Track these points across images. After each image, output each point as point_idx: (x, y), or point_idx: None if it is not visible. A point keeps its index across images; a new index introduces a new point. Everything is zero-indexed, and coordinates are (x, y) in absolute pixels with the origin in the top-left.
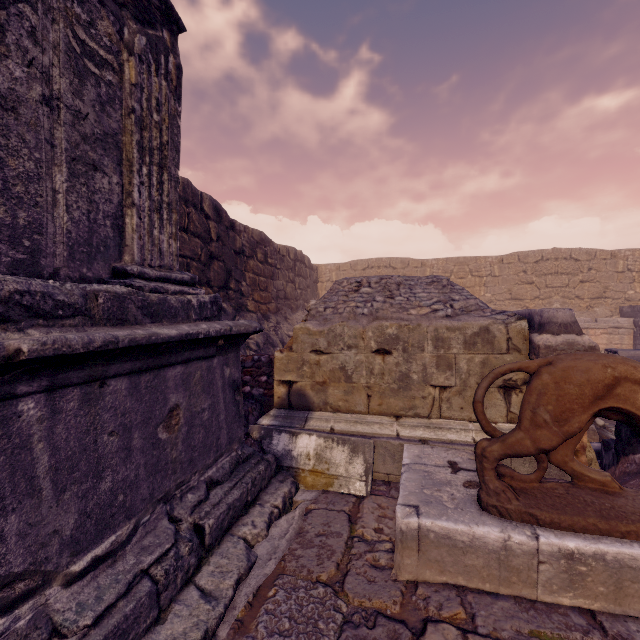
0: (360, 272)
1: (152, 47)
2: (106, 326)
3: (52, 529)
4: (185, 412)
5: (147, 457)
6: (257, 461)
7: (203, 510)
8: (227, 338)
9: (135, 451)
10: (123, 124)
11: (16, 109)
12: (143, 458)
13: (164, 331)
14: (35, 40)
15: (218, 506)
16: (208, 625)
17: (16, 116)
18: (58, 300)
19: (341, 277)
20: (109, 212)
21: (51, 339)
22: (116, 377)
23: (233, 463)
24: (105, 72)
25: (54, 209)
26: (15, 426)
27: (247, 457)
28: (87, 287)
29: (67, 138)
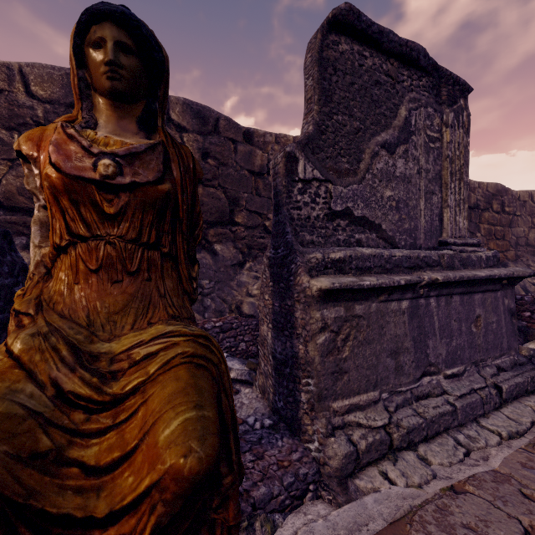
0: None
1: (455, 115)
2: (447, 270)
3: (439, 352)
4: (483, 320)
5: (467, 338)
6: (532, 368)
7: (498, 379)
8: (507, 279)
9: (462, 333)
10: (442, 165)
11: (410, 181)
12: (466, 338)
13: (478, 273)
14: (415, 148)
15: (507, 381)
16: (517, 429)
17: (410, 184)
18: (433, 259)
19: None
20: (437, 213)
21: (445, 275)
22: (455, 295)
23: (511, 363)
24: (435, 144)
25: (420, 218)
26: (429, 308)
27: (522, 363)
28: (438, 252)
29: (424, 184)
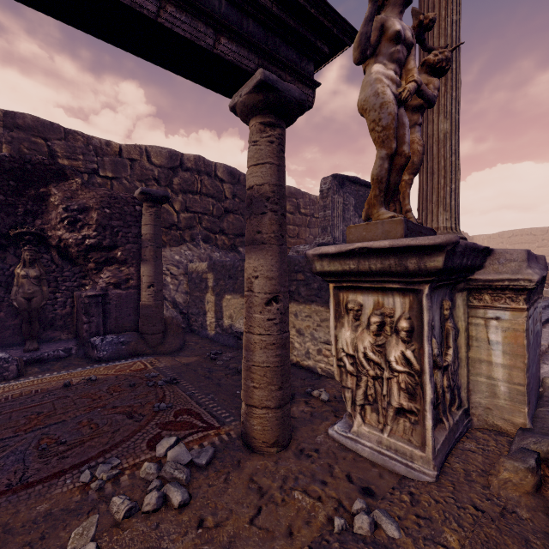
0: (506, 239)
1: None
2: None
3: None
4: None
5: None
6: None
7: None
8: None
9: None
10: None
11: None
12: None
13: None
14: None
15: None
16: None
17: None
18: None
19: (491, 243)
20: None
21: None
22: None
23: None
24: None
25: None
26: None
27: None
28: None
29: None
